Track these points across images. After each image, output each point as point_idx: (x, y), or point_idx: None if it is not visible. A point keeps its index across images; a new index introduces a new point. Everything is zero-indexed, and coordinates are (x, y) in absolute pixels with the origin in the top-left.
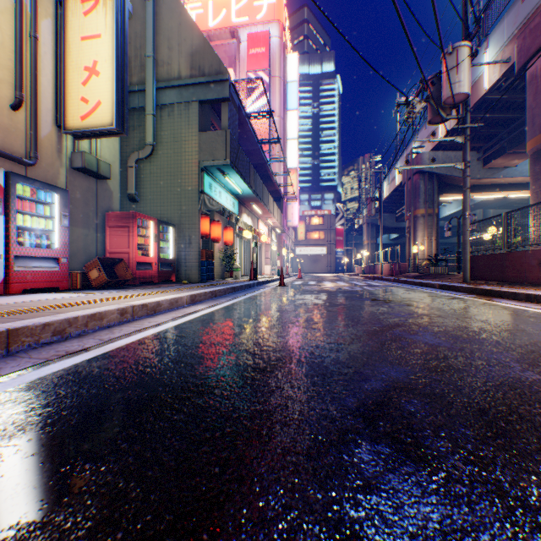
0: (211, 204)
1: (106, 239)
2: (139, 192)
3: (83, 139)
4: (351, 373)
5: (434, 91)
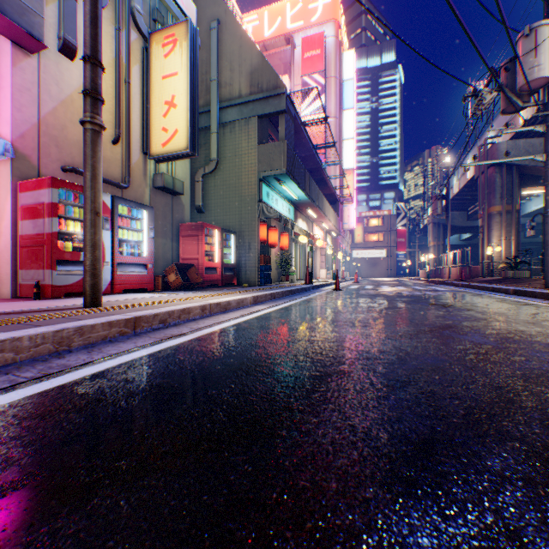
0: (269, 211)
1: (179, 247)
2: (204, 203)
3: (163, 162)
4: (392, 358)
5: (507, 78)
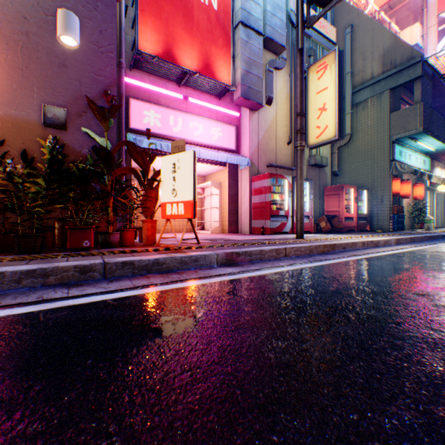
0: (401, 168)
1: (322, 203)
2: (338, 169)
3: (315, 148)
4: None
5: None
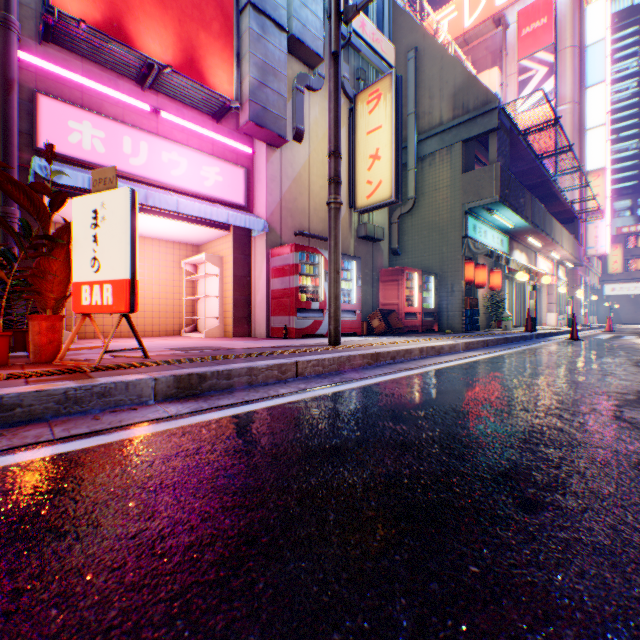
0: (475, 248)
1: (377, 293)
2: (399, 245)
3: (366, 213)
4: (630, 398)
5: None
